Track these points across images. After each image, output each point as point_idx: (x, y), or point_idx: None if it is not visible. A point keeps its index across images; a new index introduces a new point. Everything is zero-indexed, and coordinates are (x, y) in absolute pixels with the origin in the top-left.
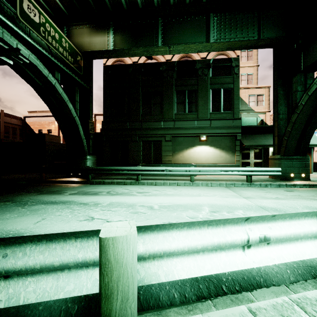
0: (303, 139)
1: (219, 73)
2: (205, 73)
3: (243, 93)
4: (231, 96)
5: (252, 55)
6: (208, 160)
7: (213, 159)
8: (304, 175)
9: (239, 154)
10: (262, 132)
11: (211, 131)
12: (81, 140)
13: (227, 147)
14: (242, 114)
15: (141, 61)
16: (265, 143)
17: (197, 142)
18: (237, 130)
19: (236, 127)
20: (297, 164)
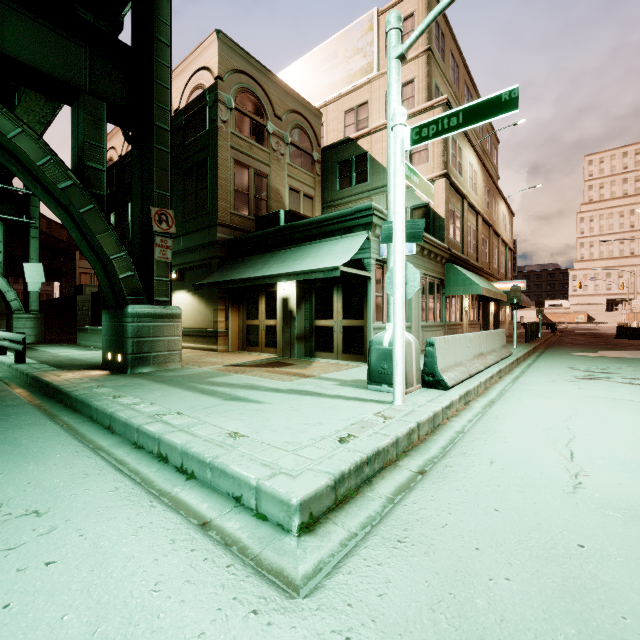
0: (107, 266)
1: (194, 130)
2: (179, 139)
3: (378, 142)
4: (207, 175)
5: (414, 28)
6: (185, 320)
7: (191, 318)
8: (120, 358)
9: (218, 306)
10: (263, 250)
11: (182, 258)
12: (3, 292)
13: (207, 291)
14: (375, 200)
15: (124, 151)
16: (227, 278)
17: (174, 284)
18: (212, 250)
19: (211, 244)
20: (115, 329)
